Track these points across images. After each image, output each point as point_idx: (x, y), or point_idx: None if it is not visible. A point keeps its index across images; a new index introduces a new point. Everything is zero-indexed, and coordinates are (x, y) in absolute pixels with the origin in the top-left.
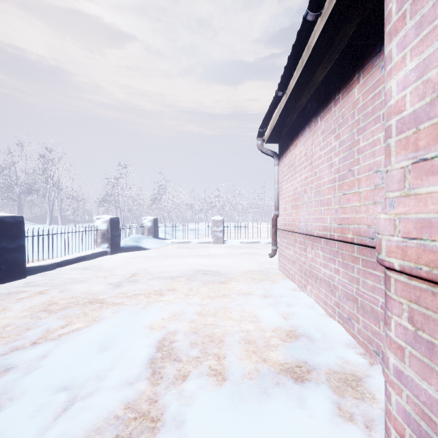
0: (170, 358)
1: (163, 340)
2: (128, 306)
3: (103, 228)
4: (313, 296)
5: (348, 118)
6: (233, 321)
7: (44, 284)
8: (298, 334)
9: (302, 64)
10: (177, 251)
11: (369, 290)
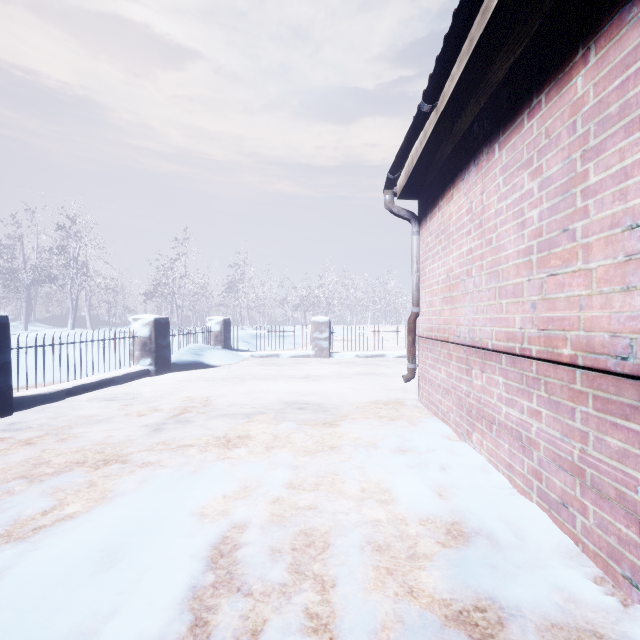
0: (229, 586)
1: (221, 543)
2: (167, 470)
3: (144, 335)
4: (484, 452)
5: (560, 134)
6: (349, 502)
7: (39, 426)
8: (467, 530)
9: (469, 47)
10: (259, 370)
11: (613, 457)
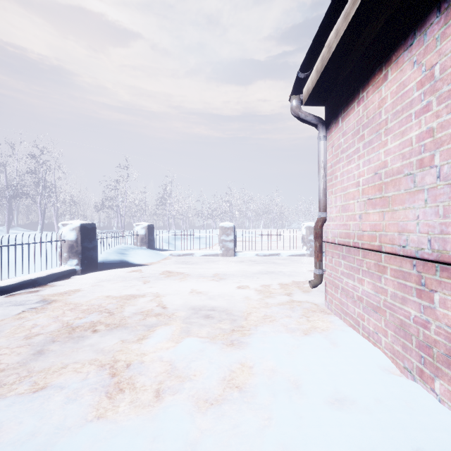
0: None
1: None
2: None
3: (71, 238)
4: None
5: None
6: None
7: None
8: None
9: None
10: (174, 268)
11: None
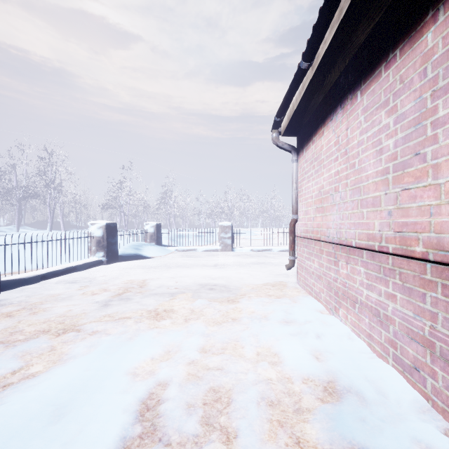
0: (153, 436)
1: (148, 398)
2: (110, 338)
3: (98, 235)
4: (348, 324)
5: (412, 79)
6: (247, 364)
7: (18, 302)
8: (340, 388)
9: (339, 16)
10: (181, 260)
11: None
